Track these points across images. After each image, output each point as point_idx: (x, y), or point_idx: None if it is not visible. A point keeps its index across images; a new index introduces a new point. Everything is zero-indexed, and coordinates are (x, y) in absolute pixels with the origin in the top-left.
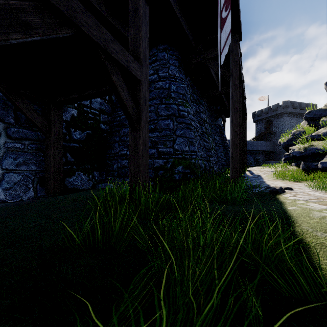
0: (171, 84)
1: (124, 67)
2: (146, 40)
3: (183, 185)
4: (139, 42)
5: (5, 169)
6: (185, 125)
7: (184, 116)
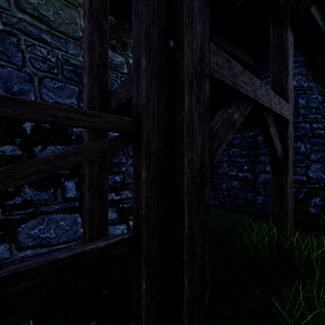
0: (299, 97)
1: (279, 114)
2: (291, 71)
3: (322, 221)
4: (285, 78)
5: None
6: (322, 147)
7: (320, 135)
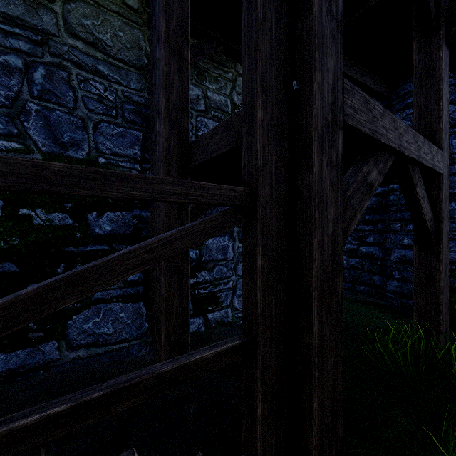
0: (452, 138)
1: (430, 168)
2: (446, 104)
3: None
4: (436, 115)
5: (238, 275)
6: None
7: None
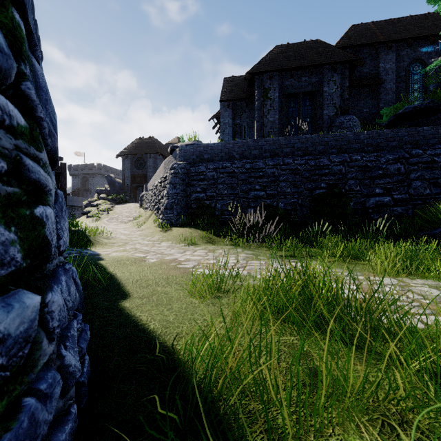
0: None
1: None
2: None
3: None
4: None
5: None
6: None
7: None
